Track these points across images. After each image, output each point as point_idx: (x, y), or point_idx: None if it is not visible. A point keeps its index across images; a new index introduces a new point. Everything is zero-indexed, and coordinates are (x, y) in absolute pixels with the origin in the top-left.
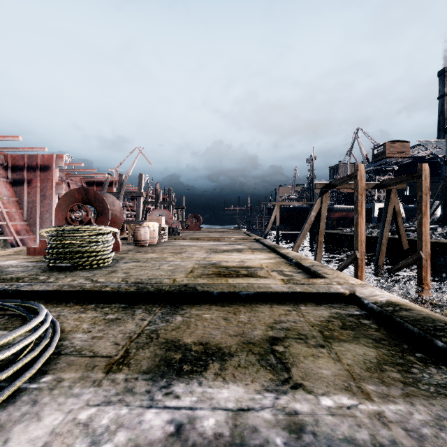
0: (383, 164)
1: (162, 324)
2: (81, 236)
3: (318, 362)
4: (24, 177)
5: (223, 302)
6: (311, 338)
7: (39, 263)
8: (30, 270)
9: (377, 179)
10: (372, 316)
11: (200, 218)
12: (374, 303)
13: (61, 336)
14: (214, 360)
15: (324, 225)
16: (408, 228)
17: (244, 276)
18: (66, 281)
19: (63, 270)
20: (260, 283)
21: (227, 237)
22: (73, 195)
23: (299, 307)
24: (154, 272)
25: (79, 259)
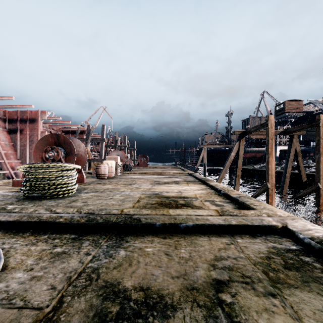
0: (283, 117)
1: (105, 260)
2: (49, 171)
3: (275, 322)
4: (17, 127)
5: (165, 233)
6: (257, 282)
7: (18, 193)
8: (8, 199)
9: (278, 128)
10: (310, 252)
11: (147, 158)
12: (311, 239)
13: (1, 275)
14: (154, 316)
15: (241, 163)
16: (304, 165)
17: (182, 206)
18: (28, 211)
19: (34, 199)
20: (198, 215)
21: (167, 172)
22: (48, 140)
23: (236, 240)
24: (108, 201)
25: (47, 190)
